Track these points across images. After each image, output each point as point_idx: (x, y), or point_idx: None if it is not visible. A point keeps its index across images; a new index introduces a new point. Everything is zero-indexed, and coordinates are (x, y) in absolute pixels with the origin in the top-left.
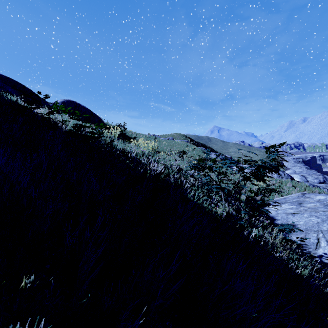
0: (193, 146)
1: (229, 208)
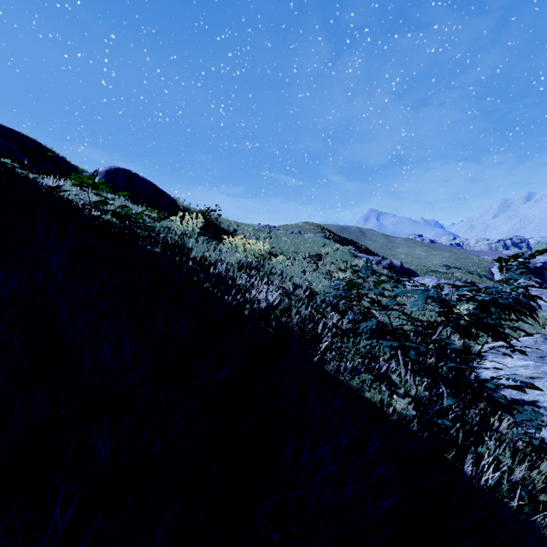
0: (336, 244)
1: (416, 388)
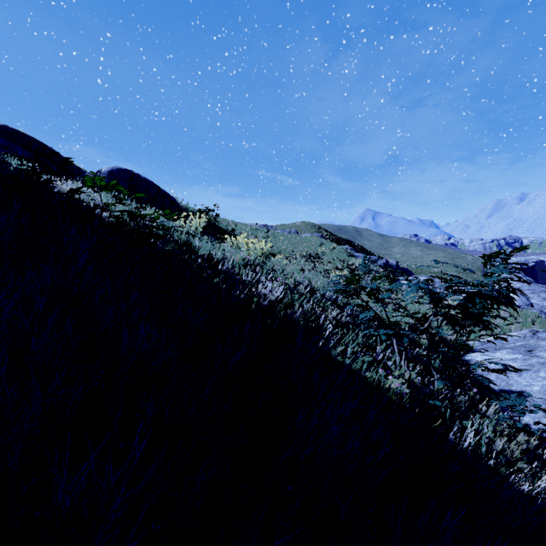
0: (332, 244)
1: (410, 373)
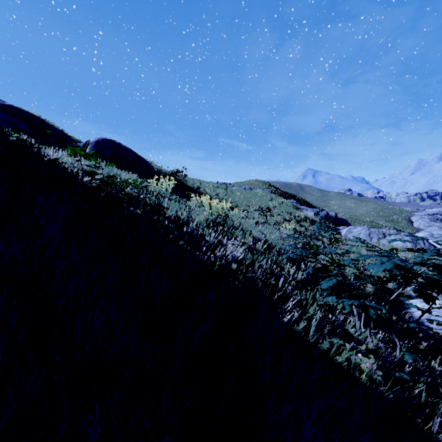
0: (281, 198)
1: (372, 341)
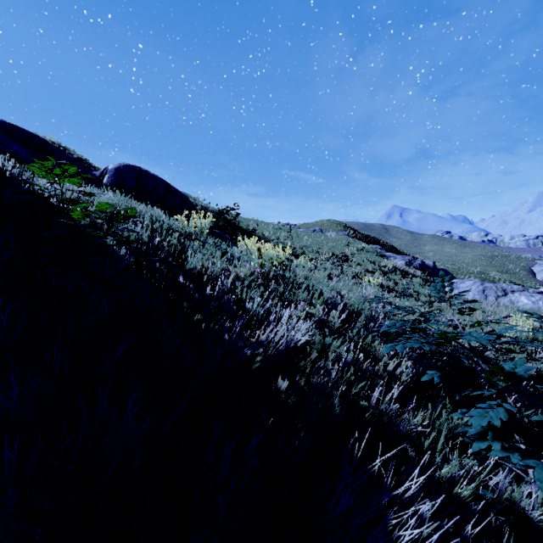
0: (360, 243)
1: None
